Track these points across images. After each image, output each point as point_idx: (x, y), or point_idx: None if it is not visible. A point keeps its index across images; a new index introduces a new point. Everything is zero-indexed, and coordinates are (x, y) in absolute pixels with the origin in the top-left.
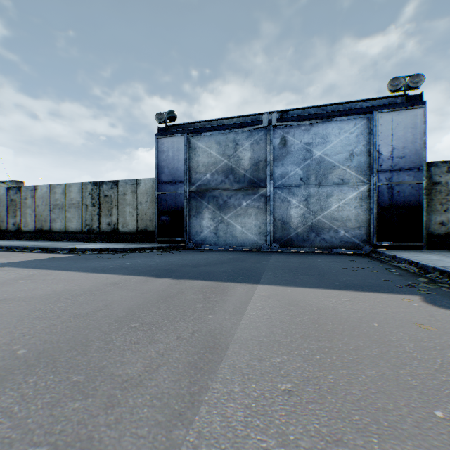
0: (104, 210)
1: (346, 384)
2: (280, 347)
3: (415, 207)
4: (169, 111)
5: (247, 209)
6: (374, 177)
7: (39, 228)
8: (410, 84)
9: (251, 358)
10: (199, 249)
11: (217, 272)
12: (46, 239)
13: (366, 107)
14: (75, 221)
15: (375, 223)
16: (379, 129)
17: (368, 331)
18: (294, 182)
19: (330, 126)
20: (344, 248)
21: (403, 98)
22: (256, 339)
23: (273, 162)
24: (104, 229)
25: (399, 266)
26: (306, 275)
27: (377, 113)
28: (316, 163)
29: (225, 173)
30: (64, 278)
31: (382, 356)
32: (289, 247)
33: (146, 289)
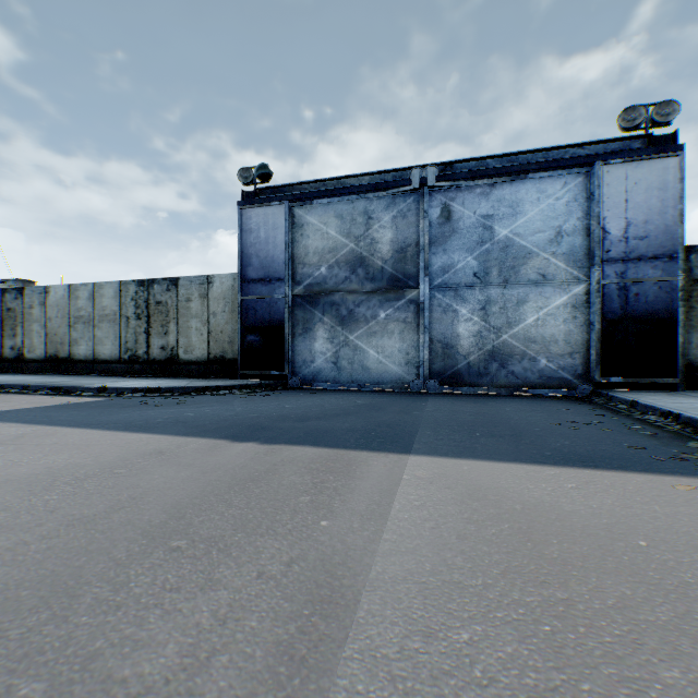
0: (155, 326)
1: None
2: (464, 601)
3: (665, 319)
4: (261, 165)
5: (386, 323)
6: (596, 271)
7: (51, 355)
8: (655, 118)
9: (407, 630)
10: (308, 388)
11: (338, 430)
12: (62, 372)
13: (583, 155)
14: (109, 344)
15: (598, 347)
16: (604, 192)
17: (632, 559)
18: (463, 279)
19: (524, 187)
20: (546, 388)
21: (645, 141)
22: (414, 578)
23: (429, 246)
24: (155, 356)
25: (645, 419)
26: (491, 436)
27: (602, 165)
28: (499, 248)
29: (351, 265)
30: (73, 442)
31: (681, 627)
32: (455, 386)
33: (212, 464)
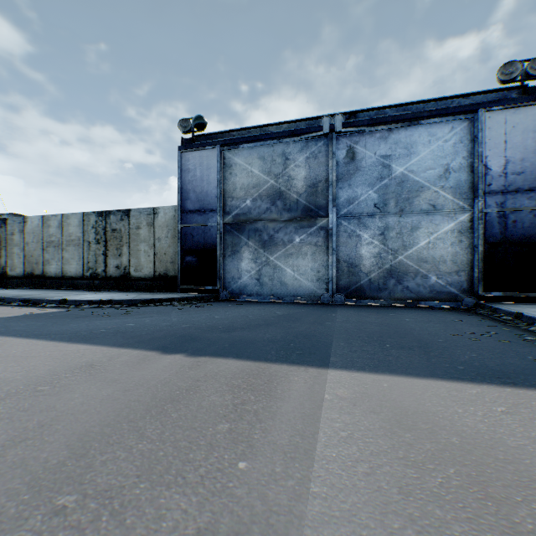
0: (111, 249)
1: None
2: None
3: None
4: (197, 116)
5: (300, 246)
6: (479, 201)
7: (28, 273)
8: (530, 71)
9: None
10: (236, 300)
11: (260, 341)
12: (37, 286)
13: (467, 104)
14: (75, 264)
15: (481, 266)
16: (486, 135)
17: None
18: (365, 209)
19: (417, 131)
20: (435, 300)
21: (520, 92)
22: None
23: (336, 182)
24: (111, 274)
25: (533, 330)
26: (401, 348)
27: (484, 112)
28: (396, 183)
29: (271, 198)
30: (14, 354)
31: None
32: (358, 299)
33: (136, 379)
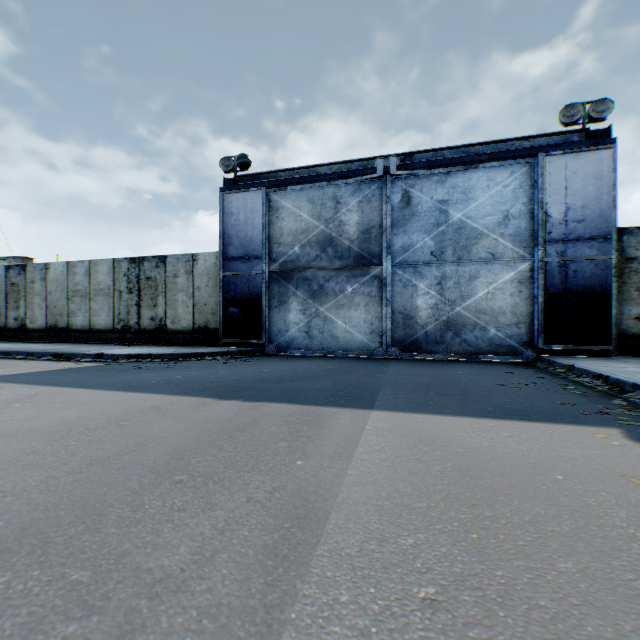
0: (146, 299)
1: (527, 587)
2: (411, 518)
3: (600, 293)
4: (240, 155)
5: (353, 297)
6: (539, 250)
7: (51, 325)
8: (592, 114)
9: (366, 537)
10: (283, 355)
11: (310, 390)
12: (61, 340)
13: (528, 147)
14: (104, 315)
15: (541, 318)
16: (546, 180)
17: (549, 489)
18: (422, 258)
19: (475, 175)
20: (495, 354)
21: (582, 135)
22: (372, 502)
23: (391, 228)
24: (146, 326)
25: (579, 381)
26: (443, 395)
27: (544, 157)
28: (453, 230)
29: (321, 244)
30: (81, 400)
31: (579, 535)
32: (414, 353)
33: (203, 417)
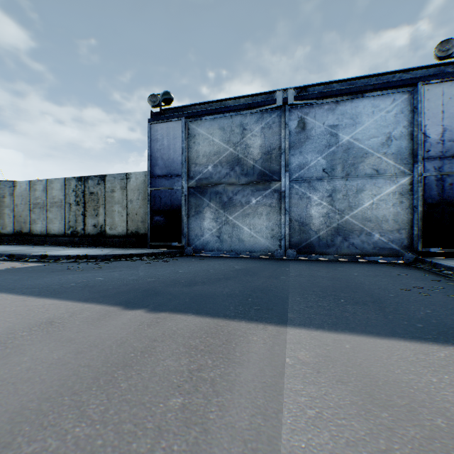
0: (89, 210)
1: None
2: None
3: None
4: (164, 92)
5: (256, 207)
6: (419, 166)
7: (18, 231)
8: None
9: None
10: (199, 255)
11: (219, 296)
12: (25, 243)
13: (407, 78)
14: (57, 223)
15: (420, 225)
16: (425, 106)
17: None
18: (315, 174)
19: (361, 103)
20: (378, 256)
21: None
22: None
23: (288, 149)
24: (89, 232)
25: None
26: (355, 303)
27: (423, 85)
28: (342, 150)
29: (230, 164)
30: None
31: None
32: (309, 254)
33: (92, 338)
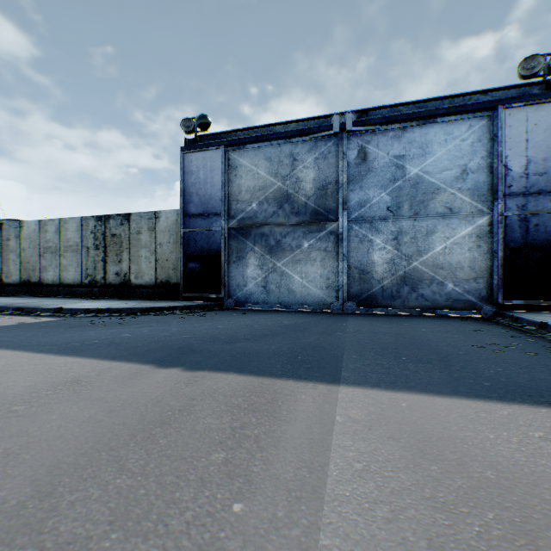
0: (111, 255)
1: None
2: None
3: None
4: (200, 115)
5: (309, 252)
6: (499, 204)
7: (25, 280)
8: None
9: None
10: (241, 309)
11: (264, 354)
12: (34, 294)
13: (486, 101)
14: (73, 270)
15: (501, 273)
16: (506, 133)
17: None
18: (378, 213)
19: (432, 130)
20: (452, 309)
21: (542, 87)
22: None
23: (347, 184)
24: (111, 281)
25: None
26: (418, 361)
27: (504, 109)
28: (410, 185)
29: (278, 201)
30: None
31: None
32: (370, 307)
33: (125, 397)
